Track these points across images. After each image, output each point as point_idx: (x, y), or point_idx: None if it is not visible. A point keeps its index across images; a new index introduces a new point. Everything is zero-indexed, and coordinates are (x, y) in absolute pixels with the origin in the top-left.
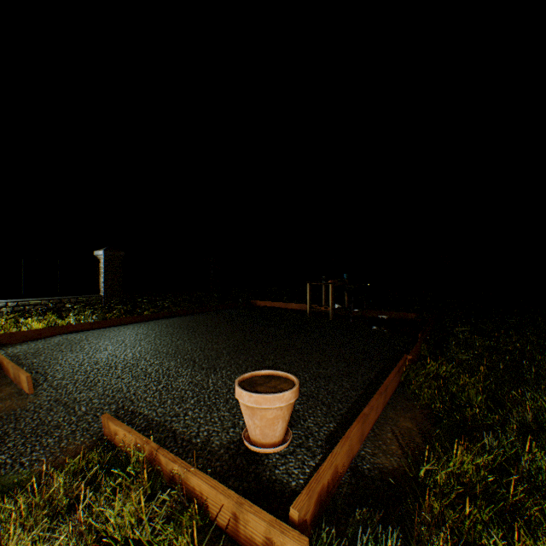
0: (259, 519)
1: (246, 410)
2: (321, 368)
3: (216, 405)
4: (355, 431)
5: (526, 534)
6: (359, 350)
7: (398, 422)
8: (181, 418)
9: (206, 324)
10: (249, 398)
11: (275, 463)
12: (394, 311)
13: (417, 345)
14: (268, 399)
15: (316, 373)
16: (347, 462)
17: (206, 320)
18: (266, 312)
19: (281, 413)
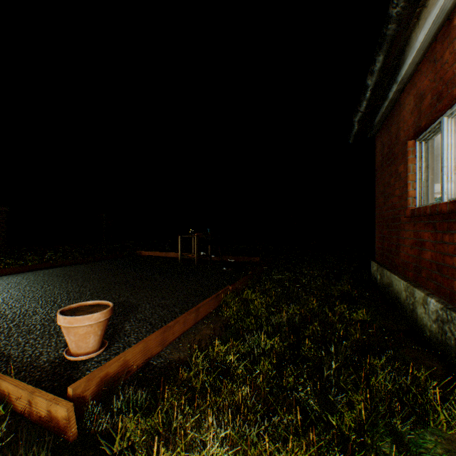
0: (43, 398)
1: (64, 330)
2: (163, 299)
3: (58, 333)
4: (153, 337)
5: (233, 382)
6: (203, 285)
7: (202, 331)
8: (21, 346)
9: (85, 272)
10: (64, 320)
11: (89, 367)
12: (246, 256)
13: (242, 279)
14: (79, 320)
15: (158, 303)
16: (144, 359)
17: (86, 268)
18: (146, 260)
19: (93, 329)
